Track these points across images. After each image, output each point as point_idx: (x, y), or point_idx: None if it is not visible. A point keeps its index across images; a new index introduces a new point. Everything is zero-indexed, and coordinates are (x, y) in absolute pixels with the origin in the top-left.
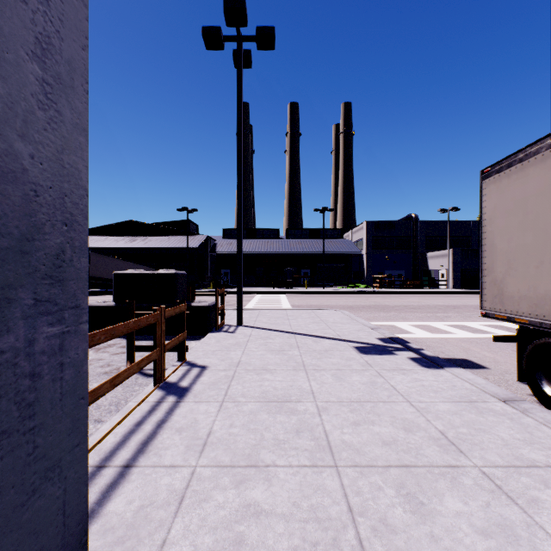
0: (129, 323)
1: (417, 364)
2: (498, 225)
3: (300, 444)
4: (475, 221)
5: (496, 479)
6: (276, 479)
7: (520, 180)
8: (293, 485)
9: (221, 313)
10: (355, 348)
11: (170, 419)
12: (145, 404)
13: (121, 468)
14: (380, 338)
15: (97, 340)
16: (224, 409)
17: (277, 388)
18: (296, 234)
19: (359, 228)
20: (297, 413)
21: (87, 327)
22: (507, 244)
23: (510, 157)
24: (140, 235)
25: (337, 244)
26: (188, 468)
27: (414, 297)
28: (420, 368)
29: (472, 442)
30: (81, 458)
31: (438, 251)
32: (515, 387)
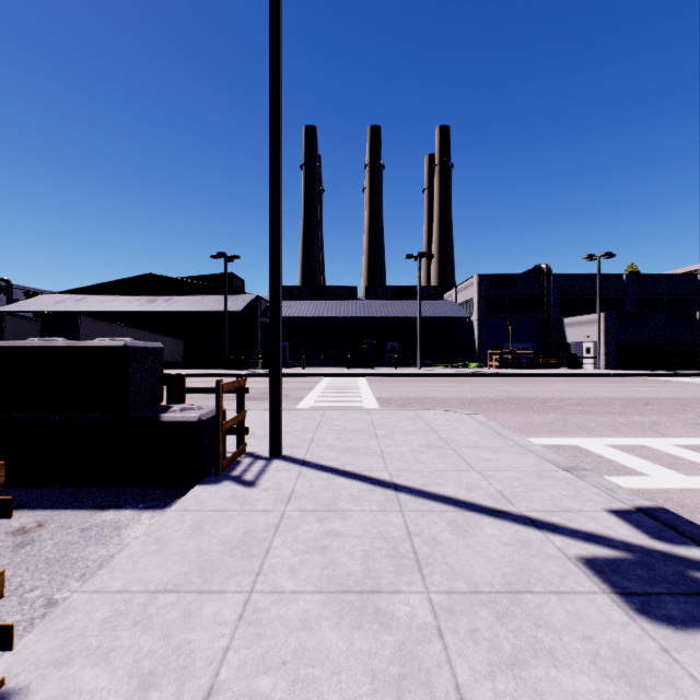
0: None
1: None
2: None
3: None
4: (630, 274)
5: None
6: None
7: None
8: None
9: (238, 430)
10: (593, 571)
11: None
12: None
13: None
14: (621, 513)
15: None
16: None
17: None
18: (379, 294)
19: (467, 285)
20: None
21: None
22: None
23: None
24: (163, 294)
25: (436, 307)
26: None
27: (559, 383)
28: None
29: None
30: None
31: (581, 316)
32: None
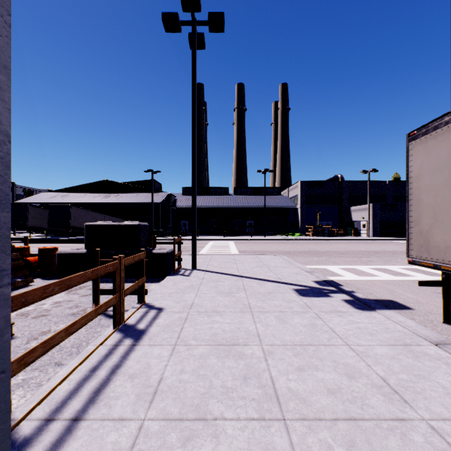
0: (86, 273)
1: (351, 306)
2: (424, 182)
3: (248, 393)
4: (390, 181)
5: (446, 436)
6: (224, 435)
7: (446, 141)
8: (241, 444)
9: (178, 259)
10: (295, 290)
11: (124, 364)
12: (102, 347)
13: (69, 422)
14: (316, 281)
15: (50, 292)
16: (176, 353)
17: (226, 331)
18: (242, 191)
19: (294, 186)
20: (244, 357)
21: (10, 290)
22: (433, 199)
23: (436, 121)
24: (113, 192)
25: (276, 200)
26: (136, 422)
27: (341, 244)
28: (354, 310)
29: (414, 391)
30: (0, 441)
31: (360, 206)
32: (440, 328)
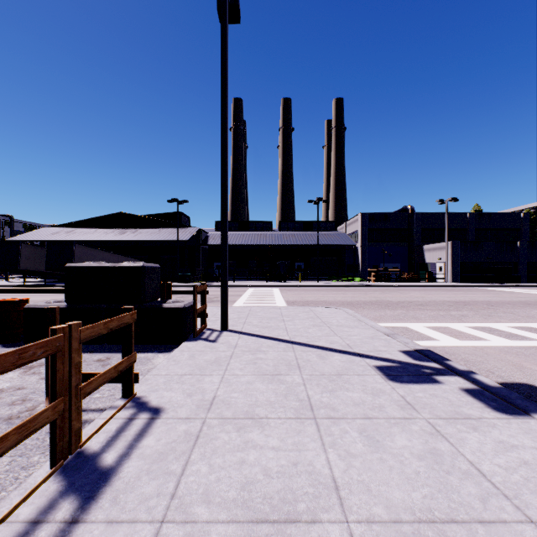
0: None
1: (484, 404)
2: None
3: None
4: (472, 213)
5: None
6: None
7: None
8: None
9: (202, 315)
10: (378, 369)
11: None
12: (2, 530)
13: None
14: (405, 351)
15: None
16: None
17: (270, 472)
18: (289, 227)
19: (353, 220)
20: None
21: None
22: None
23: None
24: (131, 227)
25: (330, 237)
26: None
27: (415, 291)
28: (494, 415)
29: None
30: None
31: (436, 244)
32: None
